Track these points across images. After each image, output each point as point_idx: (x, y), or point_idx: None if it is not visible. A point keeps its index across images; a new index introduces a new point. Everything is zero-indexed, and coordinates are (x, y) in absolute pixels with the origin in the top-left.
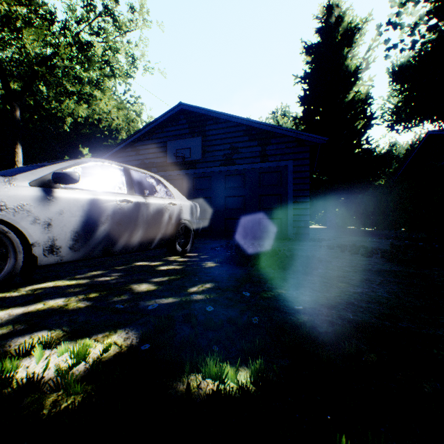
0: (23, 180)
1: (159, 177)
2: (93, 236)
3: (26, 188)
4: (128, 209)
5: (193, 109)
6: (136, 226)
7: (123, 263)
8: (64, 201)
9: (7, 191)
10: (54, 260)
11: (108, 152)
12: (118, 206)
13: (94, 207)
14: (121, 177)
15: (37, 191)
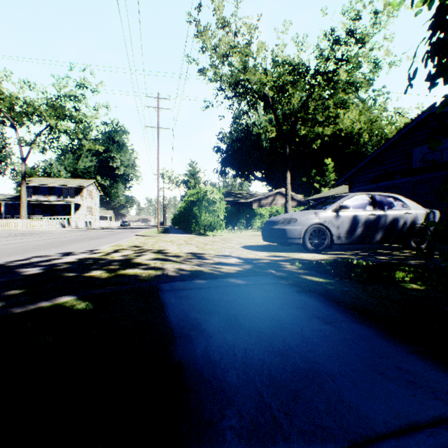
0: (329, 210)
1: (396, 195)
2: (354, 233)
3: (330, 213)
4: (373, 219)
5: (445, 110)
6: (378, 228)
7: (369, 250)
8: (342, 217)
9: (325, 215)
10: (339, 242)
11: (353, 169)
12: (367, 218)
13: (355, 219)
14: (368, 201)
15: (333, 214)
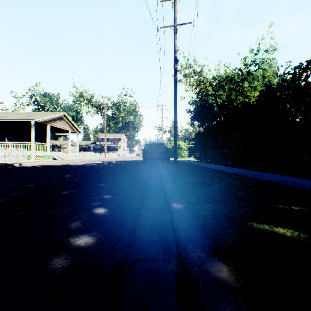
0: None
1: None
2: None
3: None
4: None
5: None
6: None
7: None
8: None
9: None
10: None
11: None
12: None
13: None
14: None
15: None
